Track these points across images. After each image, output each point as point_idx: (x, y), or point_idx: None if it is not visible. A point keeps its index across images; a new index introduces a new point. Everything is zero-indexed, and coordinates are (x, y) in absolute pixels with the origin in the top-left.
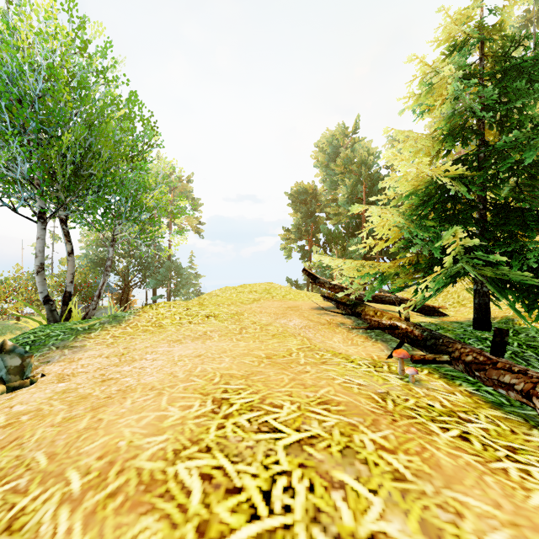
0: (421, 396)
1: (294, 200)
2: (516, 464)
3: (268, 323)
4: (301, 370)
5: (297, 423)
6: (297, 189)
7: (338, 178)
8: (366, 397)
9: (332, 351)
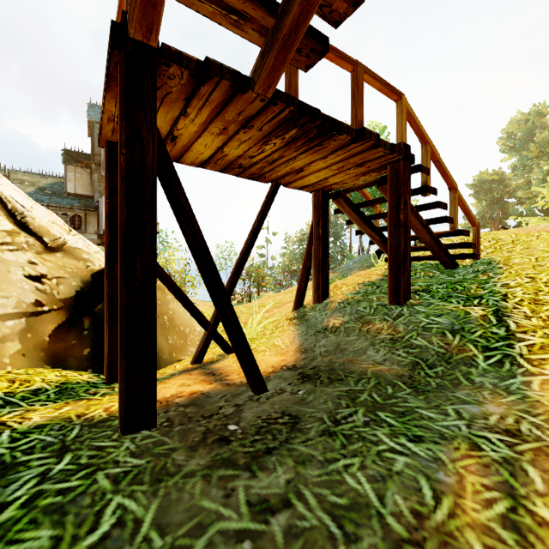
0: None
1: (476, 190)
2: None
3: None
4: None
5: None
6: (480, 179)
7: (532, 162)
8: None
9: None
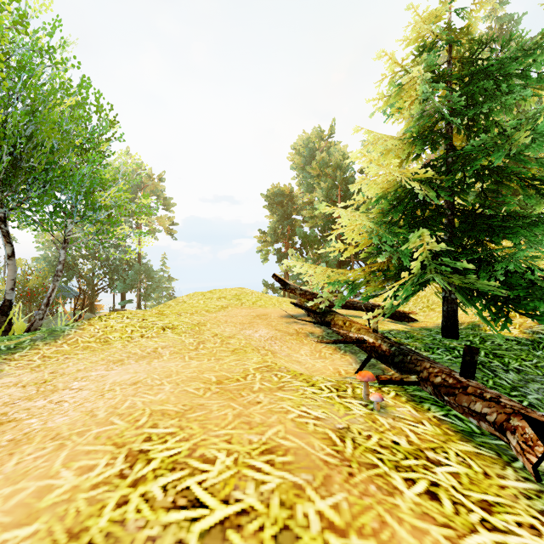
0: (386, 429)
1: (270, 202)
2: (494, 535)
3: (231, 335)
4: (253, 399)
5: (228, 488)
6: (274, 191)
7: (314, 181)
8: (322, 437)
9: (293, 371)
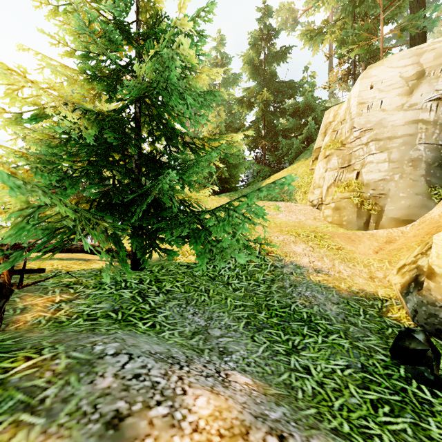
0: None
1: None
2: None
3: None
4: None
5: None
6: None
7: None
8: None
9: None
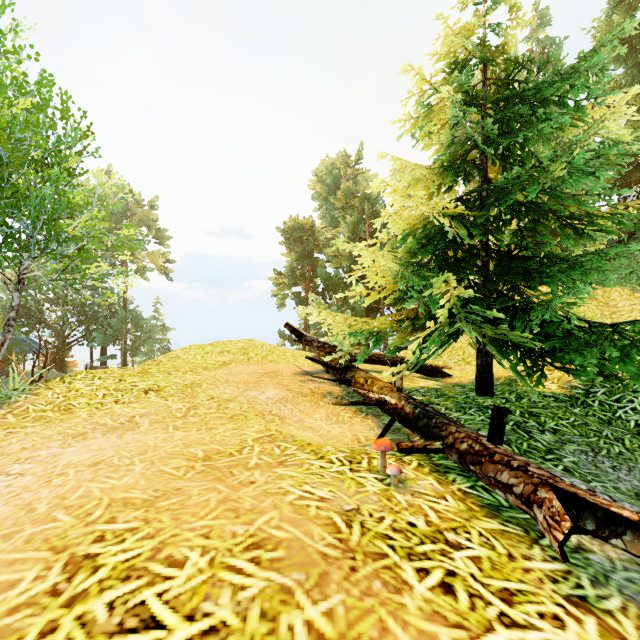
0: (402, 508)
1: (288, 238)
2: (512, 632)
3: (231, 398)
4: (245, 479)
5: (196, 598)
6: (292, 225)
7: (339, 213)
8: (325, 522)
9: (300, 441)
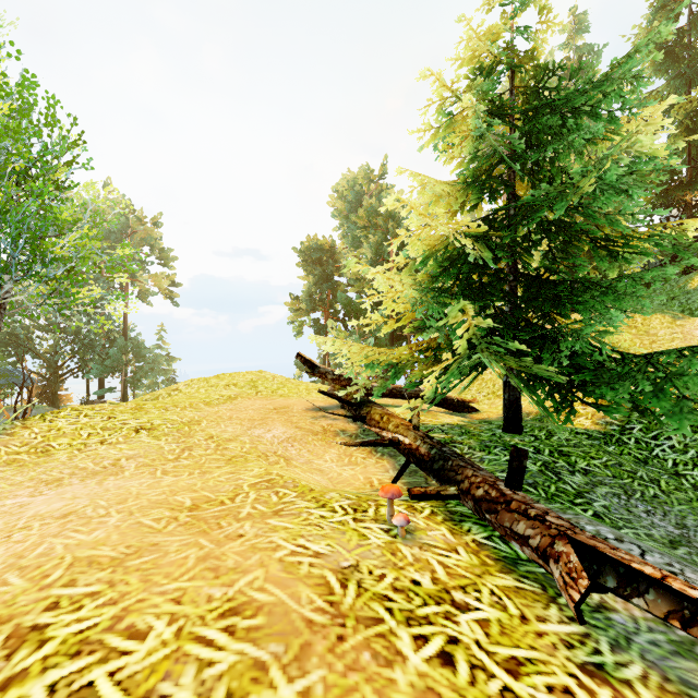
0: (407, 563)
1: (305, 259)
2: None
3: (232, 437)
4: (233, 532)
5: (154, 678)
6: (310, 245)
7: (361, 233)
8: (317, 582)
9: (301, 487)
